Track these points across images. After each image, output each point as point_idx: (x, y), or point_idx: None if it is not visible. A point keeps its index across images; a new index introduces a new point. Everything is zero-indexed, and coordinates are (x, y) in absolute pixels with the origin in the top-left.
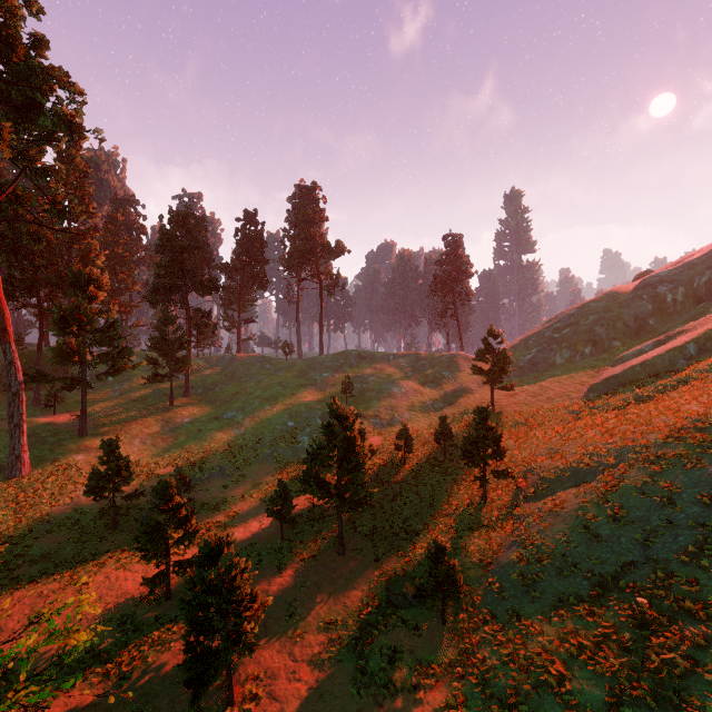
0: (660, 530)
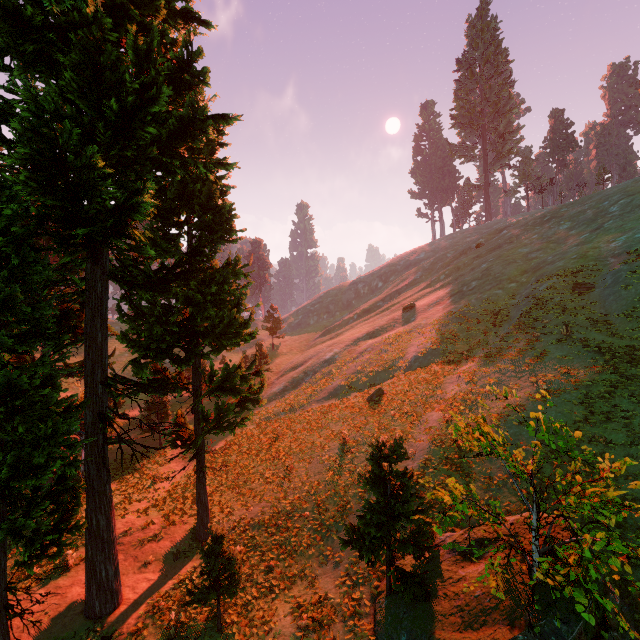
0: (309, 375)
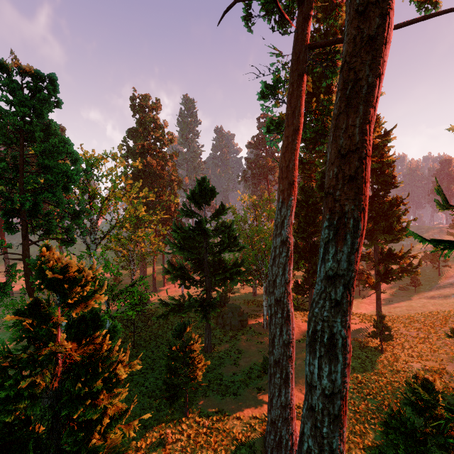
0: None
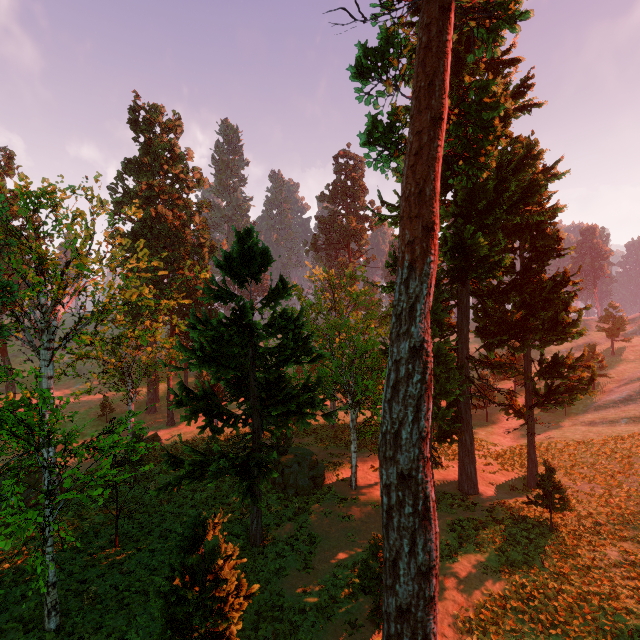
0: None
